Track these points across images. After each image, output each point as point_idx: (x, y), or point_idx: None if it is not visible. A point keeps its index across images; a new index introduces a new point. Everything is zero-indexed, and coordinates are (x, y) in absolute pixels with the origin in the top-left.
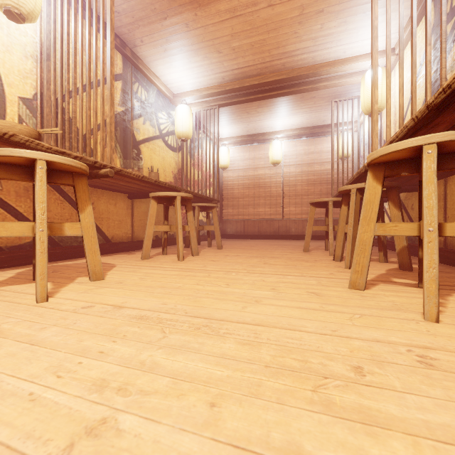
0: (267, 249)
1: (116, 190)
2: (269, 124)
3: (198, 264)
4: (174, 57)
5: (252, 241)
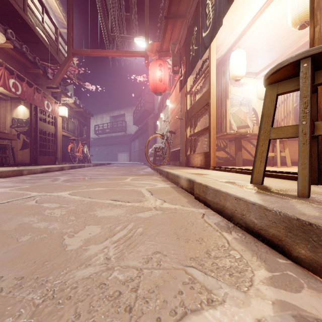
0: None
1: (293, 140)
2: None
3: None
4: None
5: None
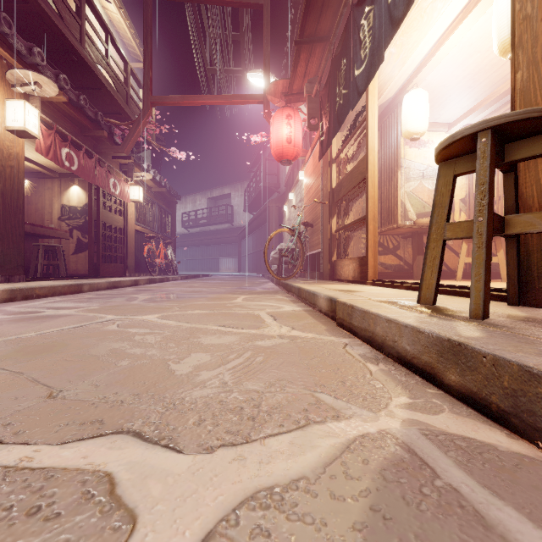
0: None
1: None
2: None
3: None
4: None
5: None
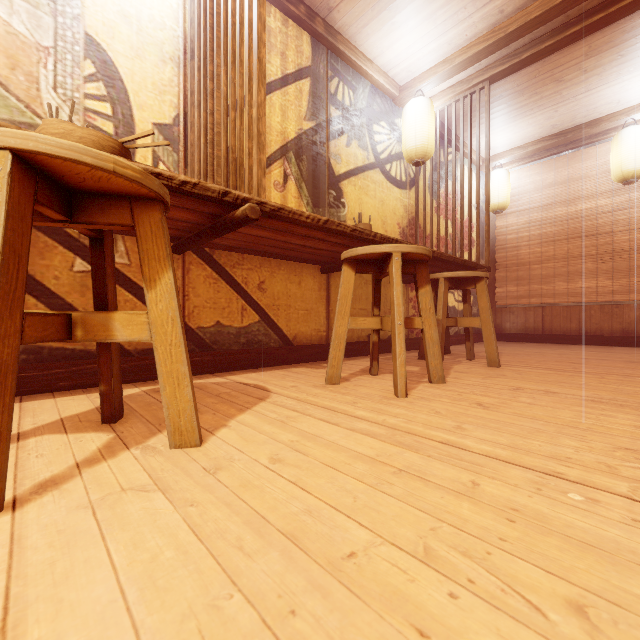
0: (629, 374)
1: (299, 259)
2: (613, 93)
3: (441, 414)
4: (397, 2)
5: (567, 349)
